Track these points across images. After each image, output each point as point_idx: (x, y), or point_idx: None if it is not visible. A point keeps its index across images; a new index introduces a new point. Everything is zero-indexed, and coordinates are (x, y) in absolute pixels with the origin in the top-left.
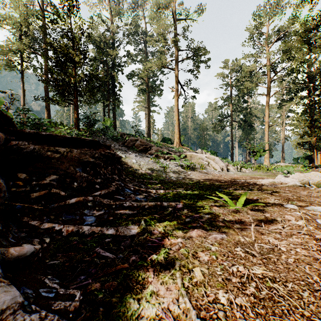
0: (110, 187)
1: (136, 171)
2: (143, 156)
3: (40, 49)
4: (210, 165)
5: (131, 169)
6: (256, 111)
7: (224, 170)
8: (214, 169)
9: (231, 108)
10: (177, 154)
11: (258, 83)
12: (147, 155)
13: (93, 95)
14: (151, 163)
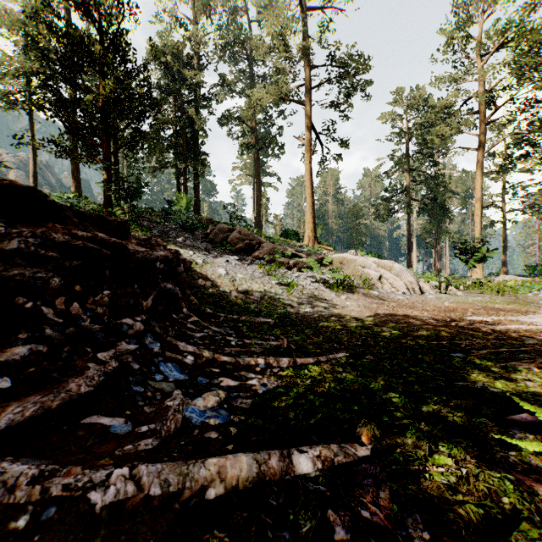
0: (71, 379)
1: (225, 294)
2: (243, 262)
3: (63, 72)
4: (385, 281)
5: (213, 289)
6: (451, 182)
7: (415, 290)
8: (393, 288)
9: (409, 175)
10: (313, 257)
11: (455, 130)
12: (251, 259)
13: (141, 136)
14: (259, 275)
